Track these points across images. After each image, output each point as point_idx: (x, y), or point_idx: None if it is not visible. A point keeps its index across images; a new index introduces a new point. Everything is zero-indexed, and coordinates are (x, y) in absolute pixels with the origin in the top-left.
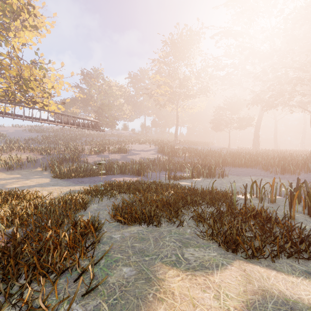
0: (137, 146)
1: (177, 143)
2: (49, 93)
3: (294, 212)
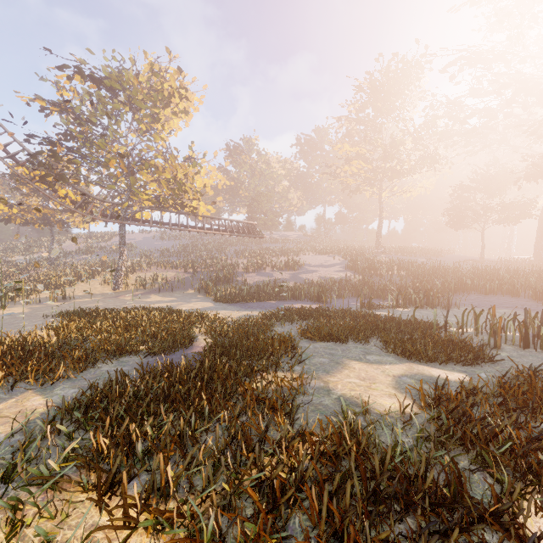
0: (313, 259)
1: (380, 253)
2: (200, 194)
3: (499, 341)
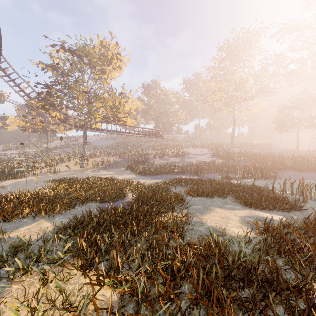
0: (193, 150)
1: (233, 146)
2: (128, 113)
3: (306, 198)
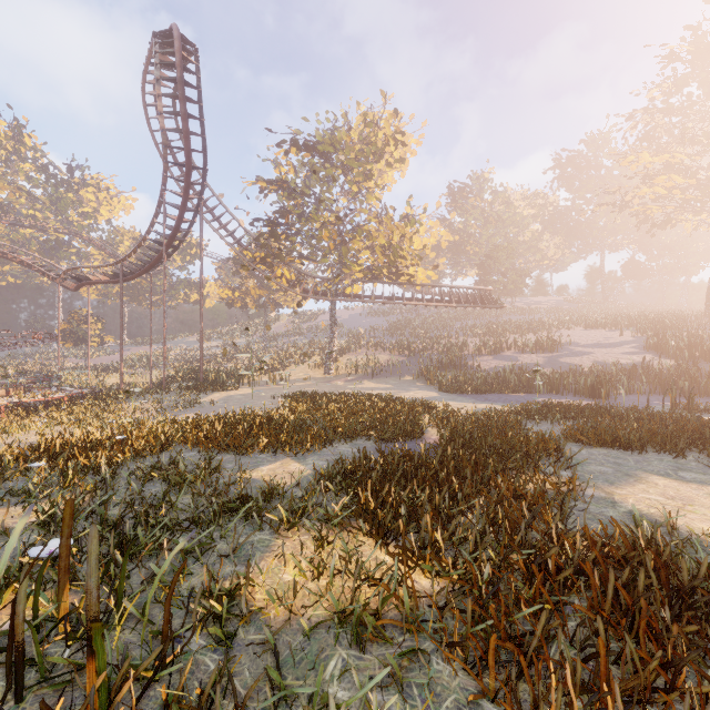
0: (582, 336)
1: None
2: (419, 257)
3: None
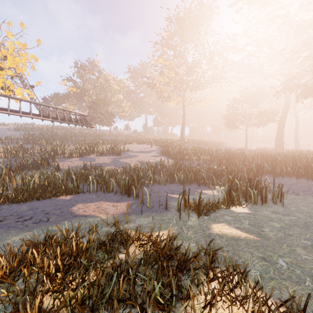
0: (136, 147)
1: (184, 143)
2: None
3: None
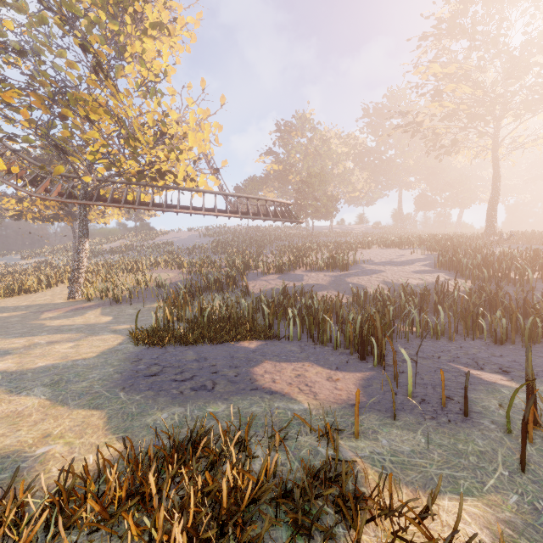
0: (378, 254)
1: (497, 241)
2: (179, 149)
3: None
